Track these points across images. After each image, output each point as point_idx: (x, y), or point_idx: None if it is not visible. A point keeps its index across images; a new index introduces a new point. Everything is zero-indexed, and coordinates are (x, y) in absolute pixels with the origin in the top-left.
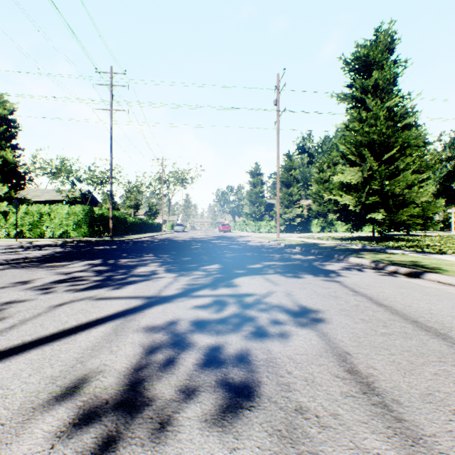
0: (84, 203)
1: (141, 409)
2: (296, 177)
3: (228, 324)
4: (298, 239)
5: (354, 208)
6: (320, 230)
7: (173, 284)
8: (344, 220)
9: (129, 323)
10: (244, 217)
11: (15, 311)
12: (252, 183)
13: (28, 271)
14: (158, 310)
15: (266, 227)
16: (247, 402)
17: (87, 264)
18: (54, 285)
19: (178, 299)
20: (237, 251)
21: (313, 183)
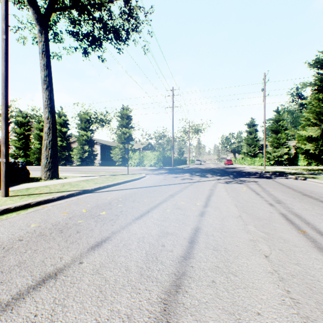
0: (148, 149)
1: (229, 183)
2: (283, 126)
3: (238, 181)
4: (276, 169)
5: (313, 151)
6: (307, 164)
7: (221, 178)
8: (309, 158)
9: (218, 180)
10: (242, 155)
11: (194, 179)
12: (248, 132)
13: (176, 175)
14: (222, 180)
15: (259, 161)
16: (241, 184)
17: (188, 174)
18: (192, 177)
19: (225, 179)
20: (238, 173)
21: (300, 128)
